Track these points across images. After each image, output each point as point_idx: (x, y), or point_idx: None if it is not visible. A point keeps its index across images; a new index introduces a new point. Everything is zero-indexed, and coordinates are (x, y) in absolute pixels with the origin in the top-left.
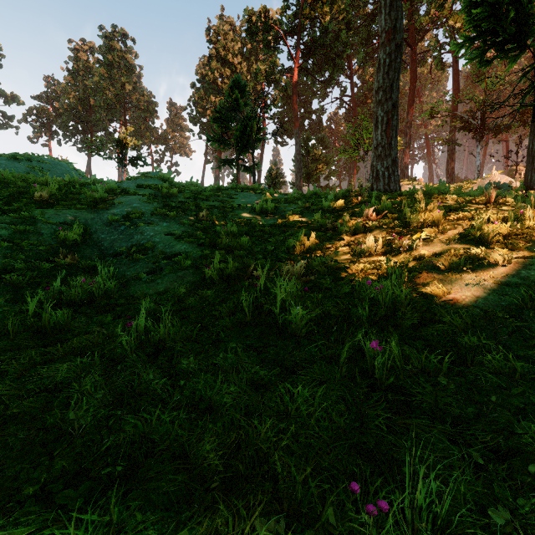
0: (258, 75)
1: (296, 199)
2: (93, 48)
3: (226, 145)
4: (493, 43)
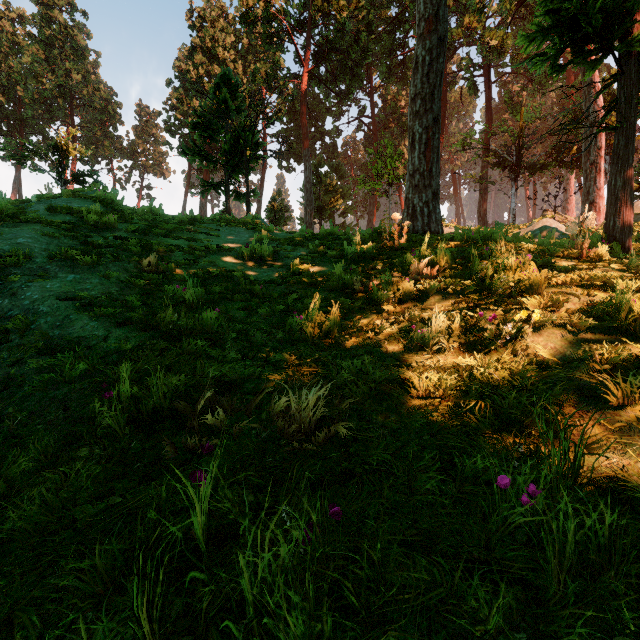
0: (257, 77)
1: (305, 239)
2: (23, 18)
3: (210, 162)
4: (571, 40)
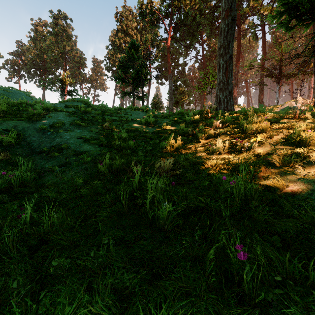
0: (146, 41)
1: (169, 115)
2: (46, 24)
3: (126, 82)
4: (295, 15)
